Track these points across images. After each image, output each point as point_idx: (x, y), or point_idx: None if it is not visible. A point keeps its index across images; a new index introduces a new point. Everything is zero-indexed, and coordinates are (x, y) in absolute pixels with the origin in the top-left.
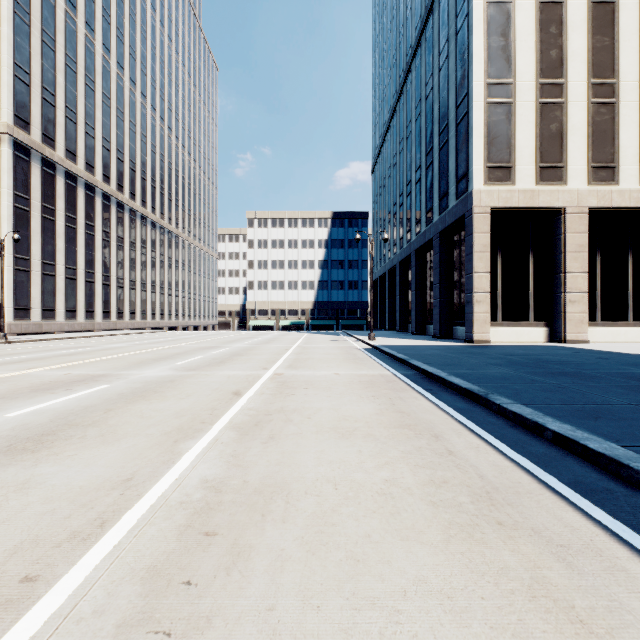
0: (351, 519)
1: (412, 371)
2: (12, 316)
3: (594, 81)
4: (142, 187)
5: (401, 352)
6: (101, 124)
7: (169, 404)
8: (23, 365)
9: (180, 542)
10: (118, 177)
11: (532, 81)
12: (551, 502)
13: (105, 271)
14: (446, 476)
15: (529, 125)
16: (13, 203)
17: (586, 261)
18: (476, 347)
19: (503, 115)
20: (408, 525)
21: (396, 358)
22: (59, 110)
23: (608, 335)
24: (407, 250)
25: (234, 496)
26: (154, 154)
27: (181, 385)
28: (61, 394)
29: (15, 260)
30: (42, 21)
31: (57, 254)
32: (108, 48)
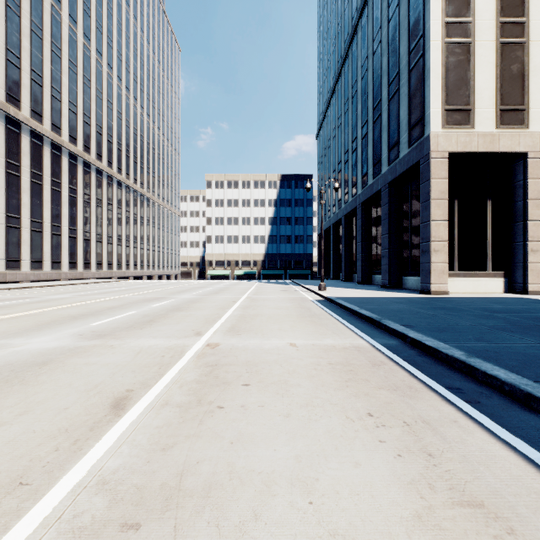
0: None
1: (394, 339)
2: None
3: None
4: (108, 149)
5: (363, 307)
6: (67, 89)
7: None
8: None
9: None
10: (85, 139)
11: (492, 20)
12: None
13: (72, 225)
14: None
15: (489, 66)
16: None
17: None
18: (439, 299)
19: (462, 55)
20: None
21: (361, 316)
22: (24, 72)
23: None
24: (352, 204)
25: None
26: (120, 120)
27: (47, 375)
28: None
29: None
30: None
31: (22, 208)
32: (75, 19)
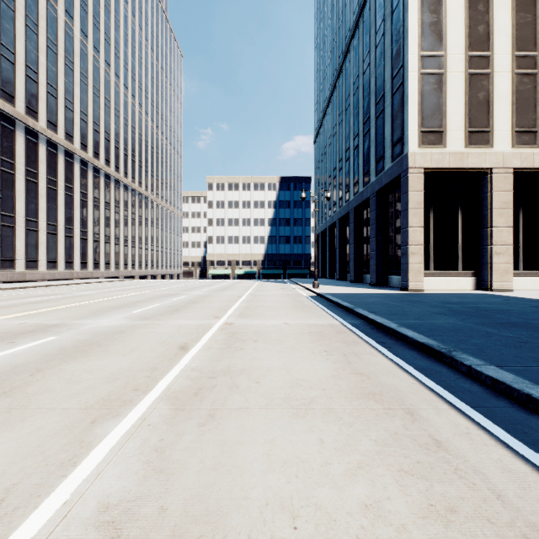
0: None
1: (359, 320)
2: None
3: (518, 54)
4: (116, 155)
5: (345, 300)
6: (79, 99)
7: (107, 362)
8: None
9: None
10: (94, 146)
11: (461, 54)
12: None
13: (83, 227)
14: (449, 495)
15: (459, 93)
16: None
17: (510, 217)
18: (412, 295)
19: (435, 84)
20: None
21: (341, 306)
22: (41, 86)
23: (529, 283)
24: (346, 208)
25: None
26: (126, 126)
27: (129, 337)
28: None
29: (1, 217)
30: (26, 8)
31: (39, 212)
32: (85, 33)
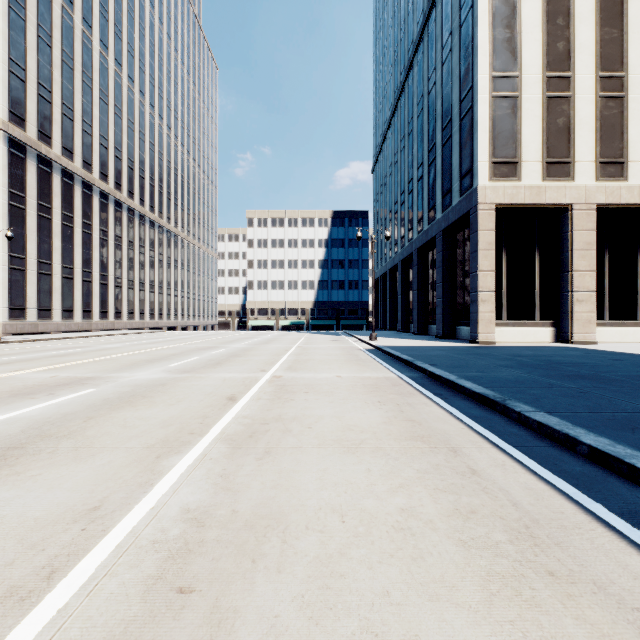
0: (363, 567)
1: (418, 373)
2: (7, 316)
3: (602, 74)
4: (140, 186)
5: (405, 353)
6: (99, 121)
7: (157, 411)
8: (10, 367)
9: (145, 604)
10: (116, 175)
11: (538, 74)
12: (607, 541)
13: (103, 270)
14: (473, 504)
15: (535, 119)
16: (8, 201)
17: (594, 259)
18: (482, 348)
19: (509, 109)
20: (436, 576)
21: (400, 359)
22: (55, 107)
23: (616, 335)
24: (409, 249)
25: (219, 532)
26: (153, 152)
27: (172, 389)
28: (41, 399)
29: (10, 259)
30: (38, 16)
31: (53, 253)
32: (106, 45)
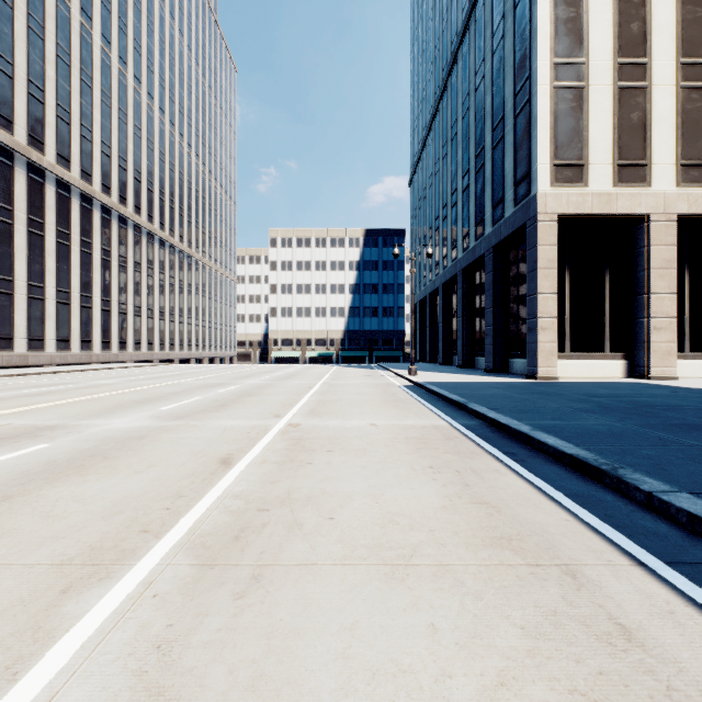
0: None
1: (475, 420)
2: None
3: (684, 60)
4: (149, 200)
5: (453, 392)
6: (100, 126)
7: (111, 484)
8: None
9: None
10: (120, 188)
11: (609, 60)
12: None
13: (105, 295)
14: None
15: (605, 114)
16: None
17: (674, 279)
18: (544, 384)
19: (573, 102)
20: None
21: (449, 400)
22: (49, 108)
23: (699, 369)
24: (452, 270)
25: None
26: (163, 163)
27: (150, 445)
28: None
29: None
30: (28, 4)
31: (46, 275)
32: (108, 40)
